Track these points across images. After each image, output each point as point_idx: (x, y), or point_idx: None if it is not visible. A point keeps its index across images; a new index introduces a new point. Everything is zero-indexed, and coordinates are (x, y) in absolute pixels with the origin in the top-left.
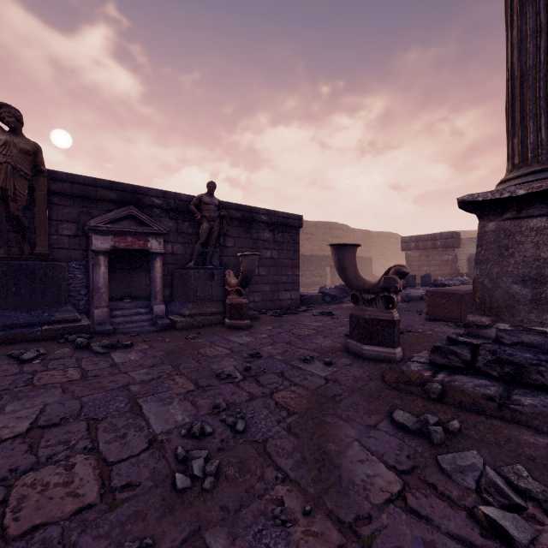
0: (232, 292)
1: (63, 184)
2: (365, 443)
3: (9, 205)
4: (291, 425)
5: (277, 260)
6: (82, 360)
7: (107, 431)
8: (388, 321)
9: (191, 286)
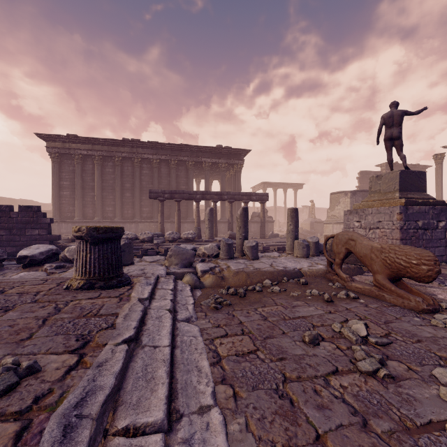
0: None
1: None
2: None
3: None
4: None
5: None
6: None
7: None
8: None
9: None
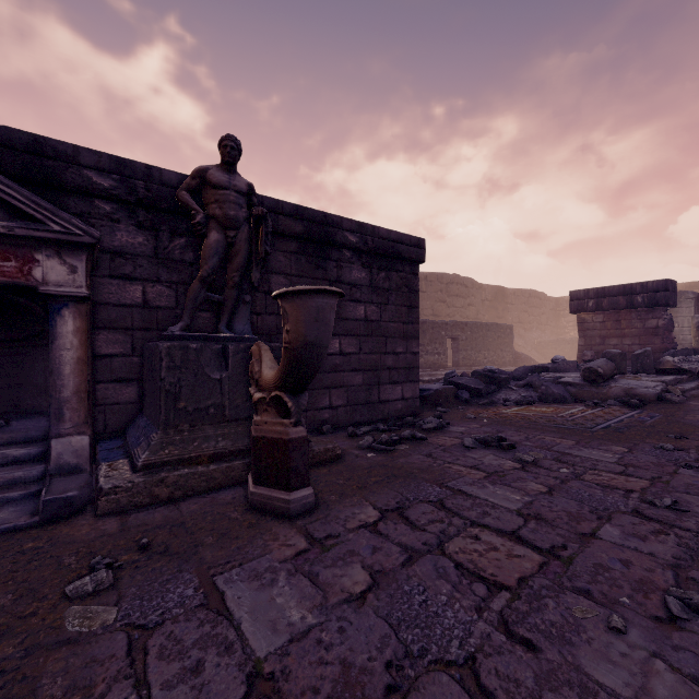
0: (262, 404)
1: None
2: None
3: None
4: None
5: (378, 324)
6: None
7: None
8: None
9: (161, 384)
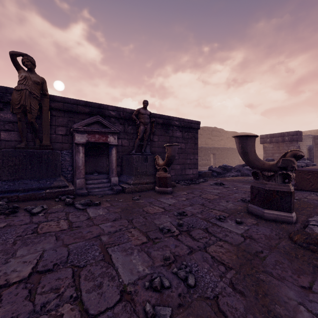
0: (160, 169)
1: (58, 103)
2: (310, 308)
3: (27, 115)
4: (233, 282)
5: (184, 150)
6: (69, 213)
7: (87, 280)
8: (285, 192)
9: (134, 165)
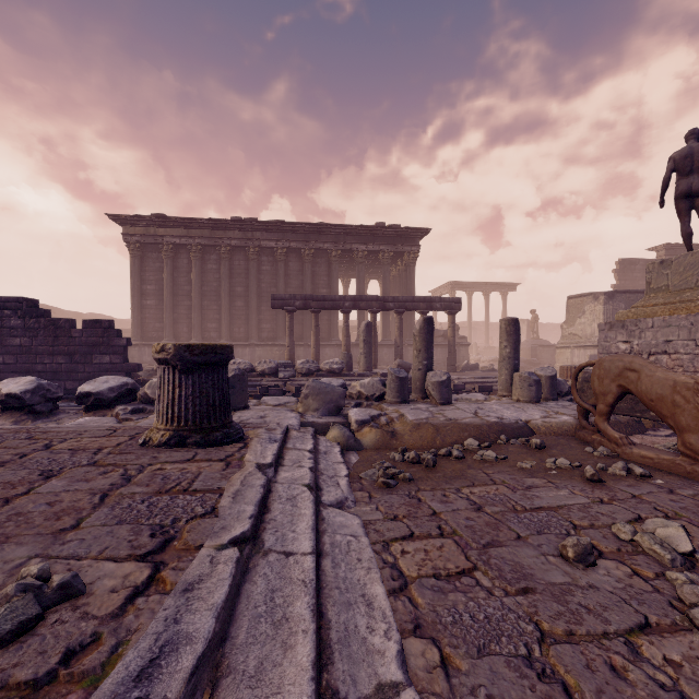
0: None
1: None
2: None
3: None
4: None
5: None
6: None
7: None
8: None
9: None
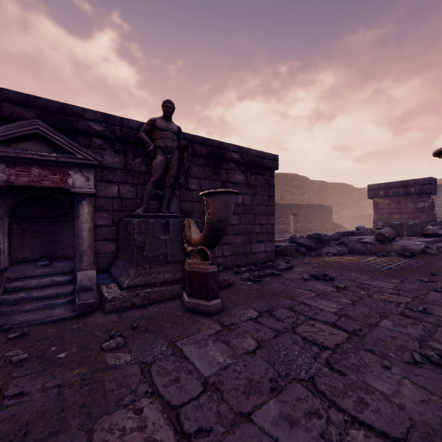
0: (192, 253)
1: None
2: None
3: None
4: None
5: (250, 207)
6: None
7: None
8: None
9: (134, 242)
